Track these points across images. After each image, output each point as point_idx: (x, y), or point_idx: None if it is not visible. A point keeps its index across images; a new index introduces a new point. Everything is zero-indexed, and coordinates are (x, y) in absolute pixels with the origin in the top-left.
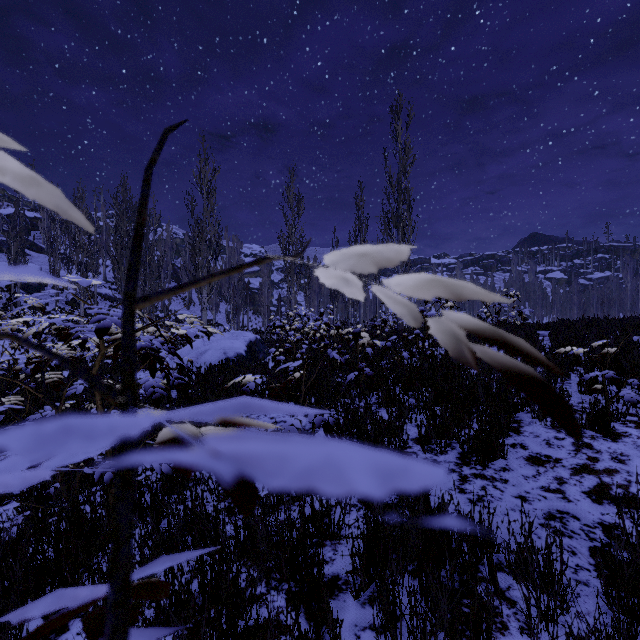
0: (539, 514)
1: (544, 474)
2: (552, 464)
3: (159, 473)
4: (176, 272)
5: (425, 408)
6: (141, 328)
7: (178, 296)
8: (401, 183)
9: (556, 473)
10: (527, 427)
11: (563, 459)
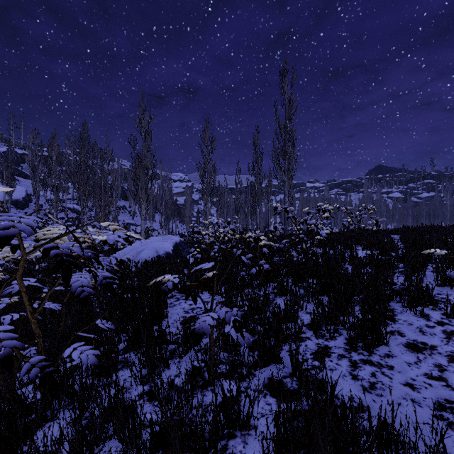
0: (430, 404)
1: (424, 361)
2: (429, 351)
3: (86, 364)
4: (124, 193)
5: (315, 299)
6: (63, 235)
7: (126, 210)
8: (287, 126)
9: (435, 360)
10: (400, 315)
11: (438, 346)
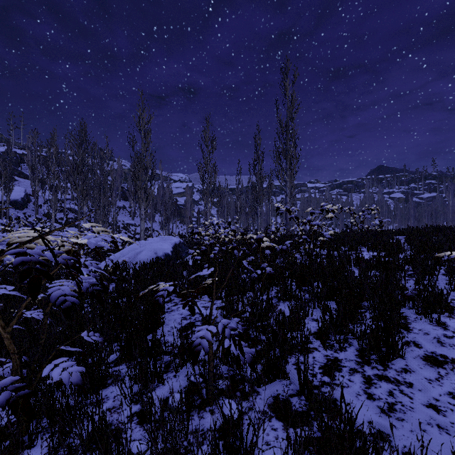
0: None
1: (446, 377)
2: (451, 365)
3: (67, 384)
4: (124, 193)
5: (323, 306)
6: (35, 238)
7: (126, 210)
8: (289, 125)
9: None
10: (414, 324)
11: None
